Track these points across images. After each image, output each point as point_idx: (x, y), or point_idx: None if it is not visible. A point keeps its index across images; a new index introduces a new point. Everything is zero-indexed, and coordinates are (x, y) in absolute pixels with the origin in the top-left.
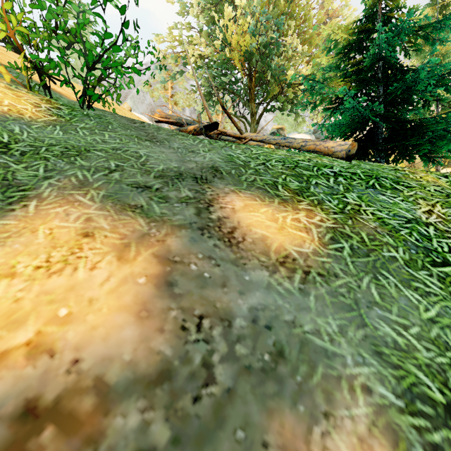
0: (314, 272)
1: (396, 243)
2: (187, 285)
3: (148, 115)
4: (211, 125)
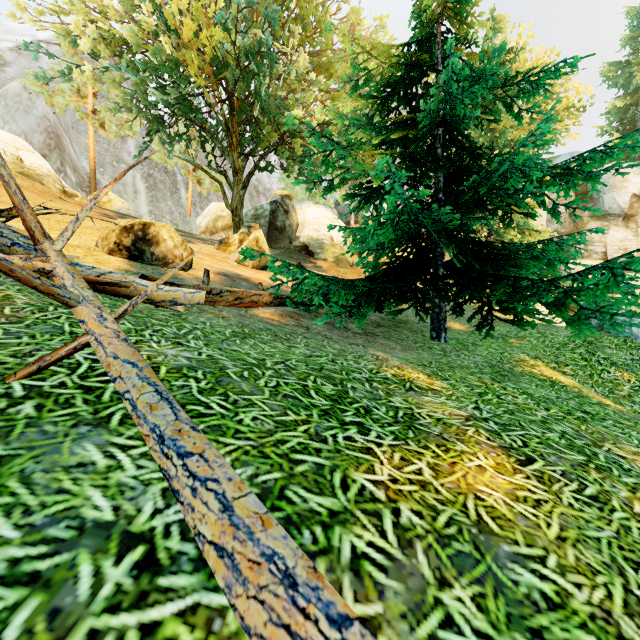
0: None
1: None
2: None
3: (40, 138)
4: None
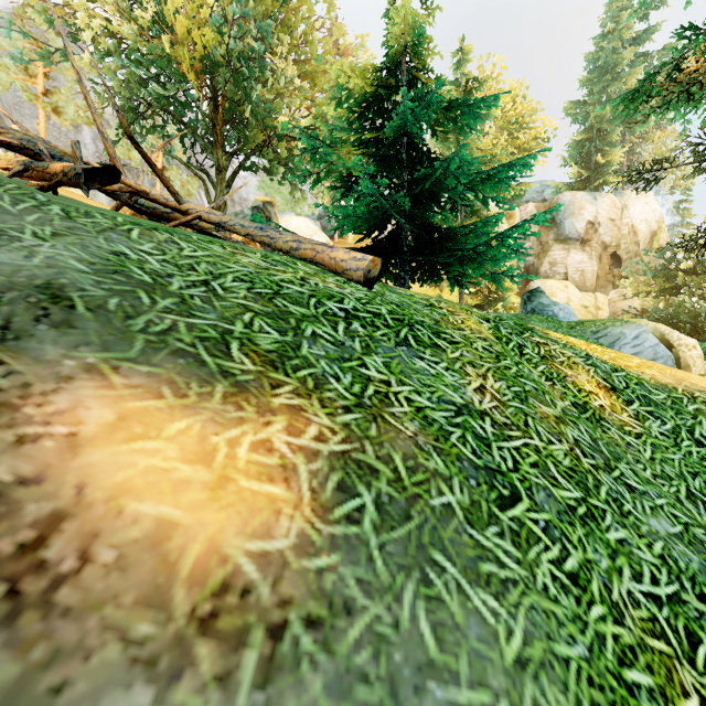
0: (298, 619)
1: (448, 468)
2: None
3: None
4: (104, 170)
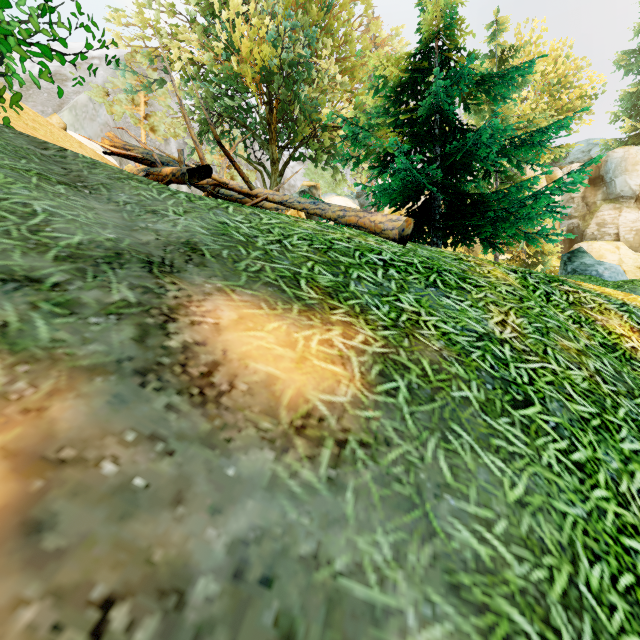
0: (354, 440)
1: (468, 374)
2: (82, 521)
3: None
4: (201, 169)
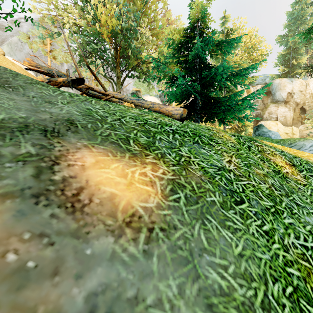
0: (157, 227)
1: (214, 188)
2: None
3: None
4: (78, 80)
